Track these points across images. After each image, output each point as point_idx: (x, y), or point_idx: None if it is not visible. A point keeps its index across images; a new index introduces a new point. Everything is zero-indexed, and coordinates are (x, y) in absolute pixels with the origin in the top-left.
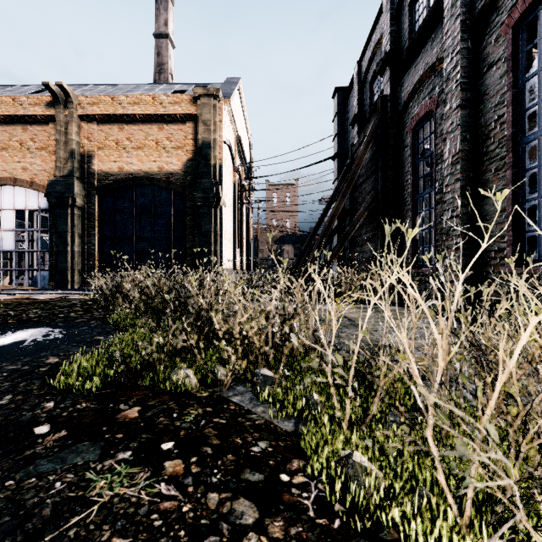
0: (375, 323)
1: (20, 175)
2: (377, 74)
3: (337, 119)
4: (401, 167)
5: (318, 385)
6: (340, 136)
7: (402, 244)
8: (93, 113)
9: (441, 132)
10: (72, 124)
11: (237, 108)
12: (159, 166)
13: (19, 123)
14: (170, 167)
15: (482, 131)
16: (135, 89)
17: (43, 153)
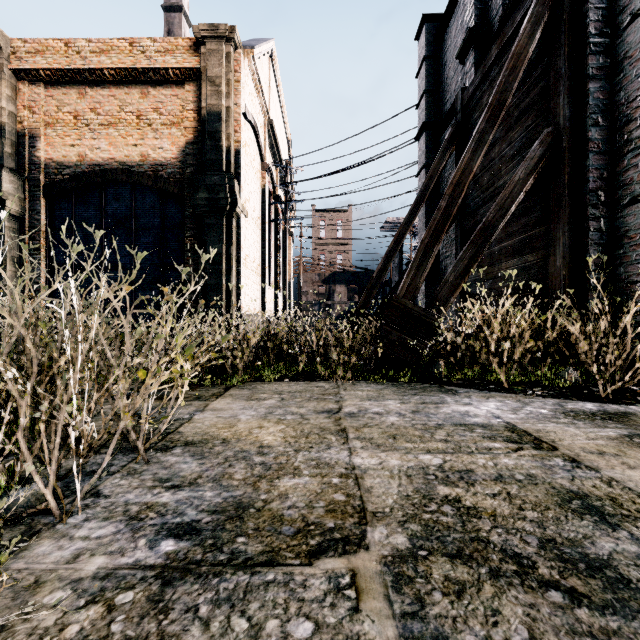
0: None
1: None
2: None
3: (425, 68)
4: (622, 67)
5: None
6: (430, 96)
7: (626, 247)
8: (35, 66)
9: None
10: (0, 84)
11: (269, 83)
12: (142, 153)
13: None
14: (159, 154)
15: None
16: None
17: None
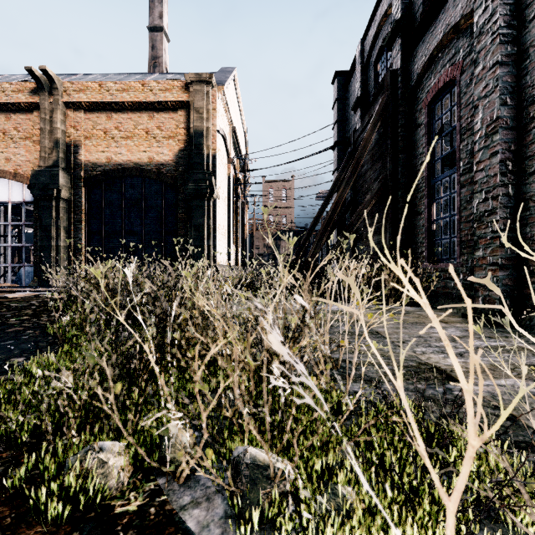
0: (397, 329)
1: (3, 166)
2: (382, 52)
3: (337, 106)
4: (414, 149)
5: (363, 496)
6: (340, 124)
7: (415, 235)
8: (79, 100)
9: (467, 102)
10: (57, 112)
11: (232, 99)
12: (149, 156)
13: (1, 111)
14: (161, 157)
15: (527, 92)
16: (125, 78)
17: (27, 143)
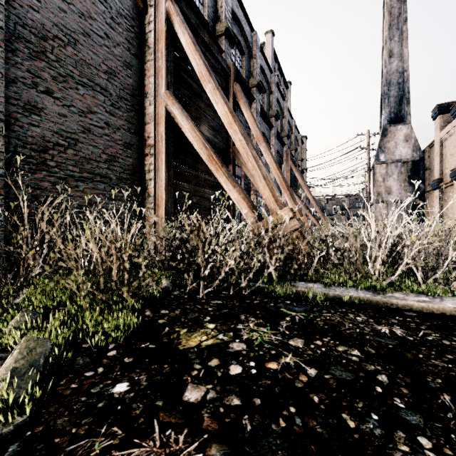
0: None
1: None
2: None
3: None
4: None
5: None
6: None
7: None
8: None
9: None
10: None
11: None
12: None
13: None
14: None
15: None
16: None
17: None
